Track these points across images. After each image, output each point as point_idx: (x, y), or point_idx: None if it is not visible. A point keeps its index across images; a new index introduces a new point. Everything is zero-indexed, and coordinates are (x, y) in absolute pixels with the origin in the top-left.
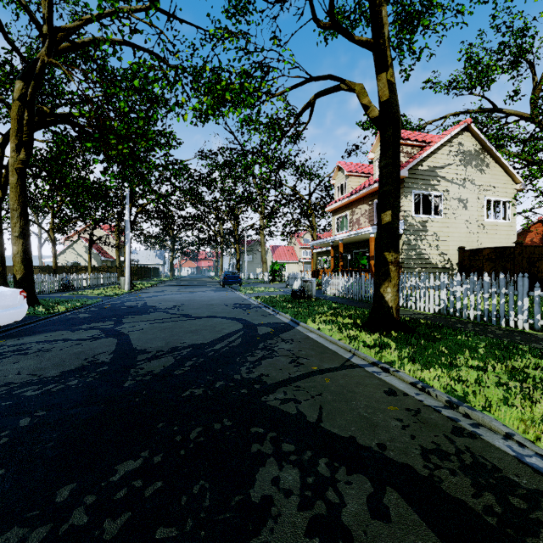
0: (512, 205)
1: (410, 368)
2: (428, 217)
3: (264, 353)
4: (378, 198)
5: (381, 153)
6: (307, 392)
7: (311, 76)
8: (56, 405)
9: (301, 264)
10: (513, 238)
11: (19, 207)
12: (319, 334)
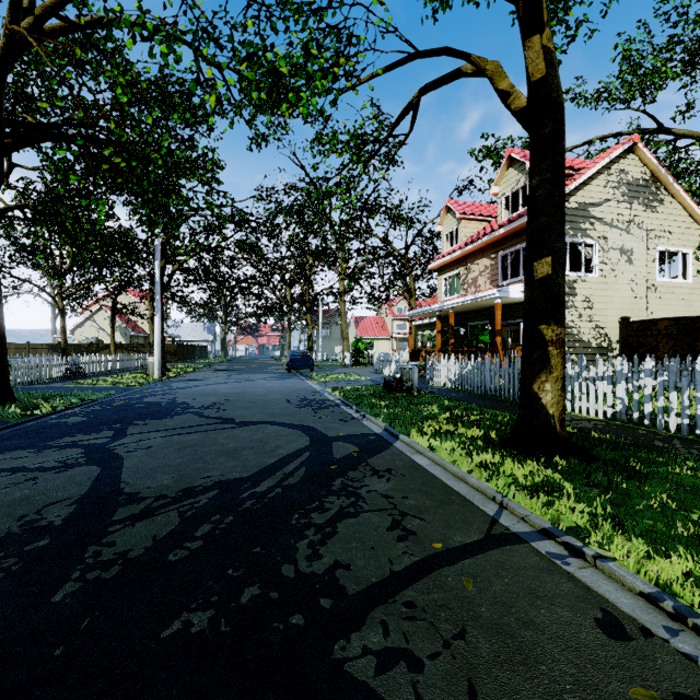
0: (694, 259)
1: (623, 549)
2: (577, 275)
3: (342, 503)
4: (528, 238)
5: (532, 164)
6: (432, 625)
7: (417, 50)
8: None
9: (394, 341)
10: (697, 305)
11: None
12: (433, 459)
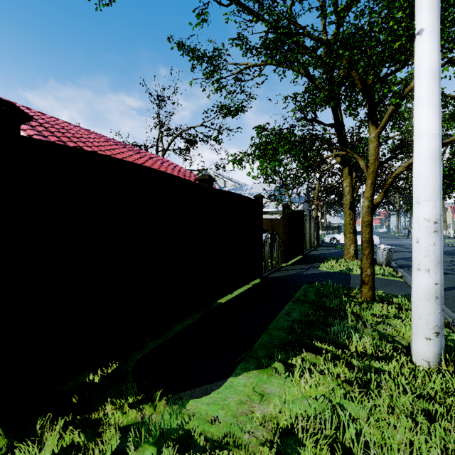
0: None
1: None
2: None
3: None
4: None
5: None
6: None
7: None
8: None
9: None
10: None
11: None
12: None
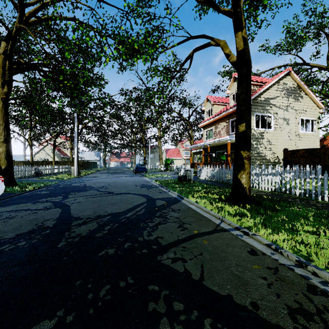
0: (317, 122)
1: (263, 232)
2: (264, 130)
3: (160, 220)
4: (236, 115)
5: (238, 85)
6: (191, 252)
7: (191, 36)
8: (3, 263)
9: (183, 160)
10: (318, 143)
11: (3, 123)
12: (197, 206)
